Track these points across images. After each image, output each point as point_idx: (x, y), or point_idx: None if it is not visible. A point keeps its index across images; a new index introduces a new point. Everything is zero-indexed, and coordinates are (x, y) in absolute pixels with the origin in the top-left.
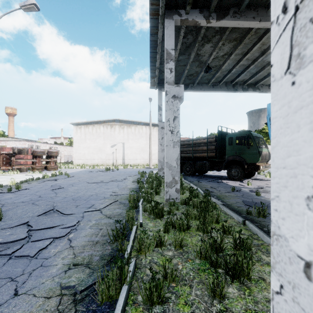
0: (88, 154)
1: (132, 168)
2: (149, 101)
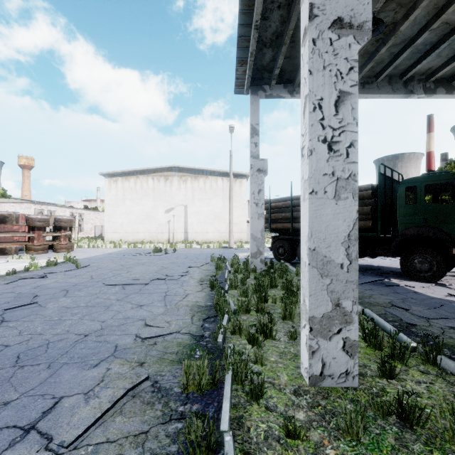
0: (128, 224)
1: (200, 248)
2: (230, 132)
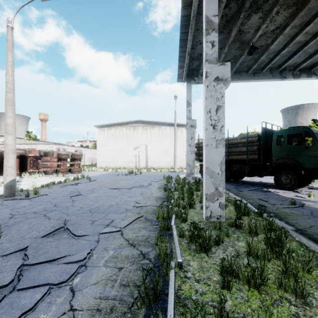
0: (111, 156)
1: (156, 171)
2: (174, 99)
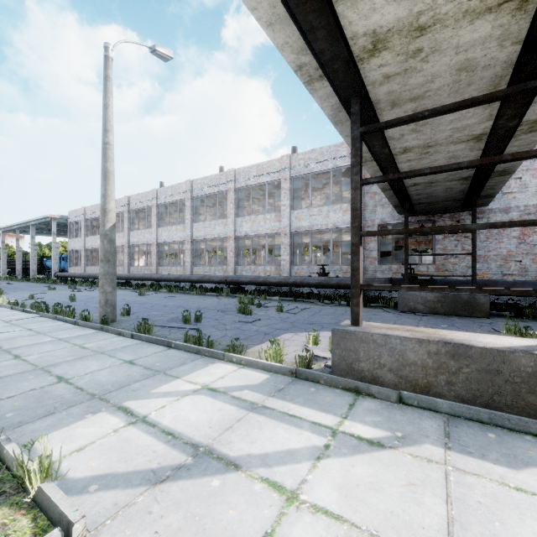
0: None
1: None
2: None
